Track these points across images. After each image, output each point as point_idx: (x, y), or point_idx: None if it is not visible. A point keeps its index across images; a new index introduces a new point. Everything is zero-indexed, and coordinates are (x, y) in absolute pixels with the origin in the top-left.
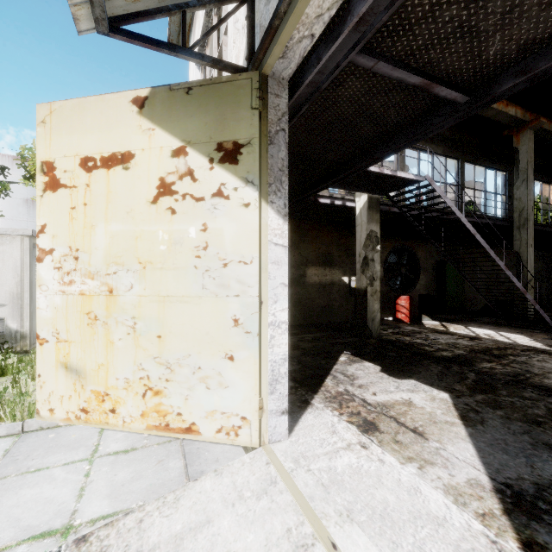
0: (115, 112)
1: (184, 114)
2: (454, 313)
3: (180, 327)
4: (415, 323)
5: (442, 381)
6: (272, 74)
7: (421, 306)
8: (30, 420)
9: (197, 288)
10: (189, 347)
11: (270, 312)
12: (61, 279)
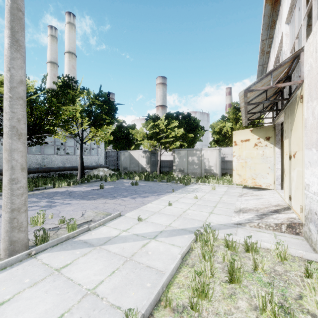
0: (246, 132)
1: (259, 132)
2: None
3: (258, 168)
4: None
5: None
6: (276, 124)
7: None
8: (229, 185)
9: (261, 162)
10: (260, 171)
11: (276, 166)
12: (237, 160)
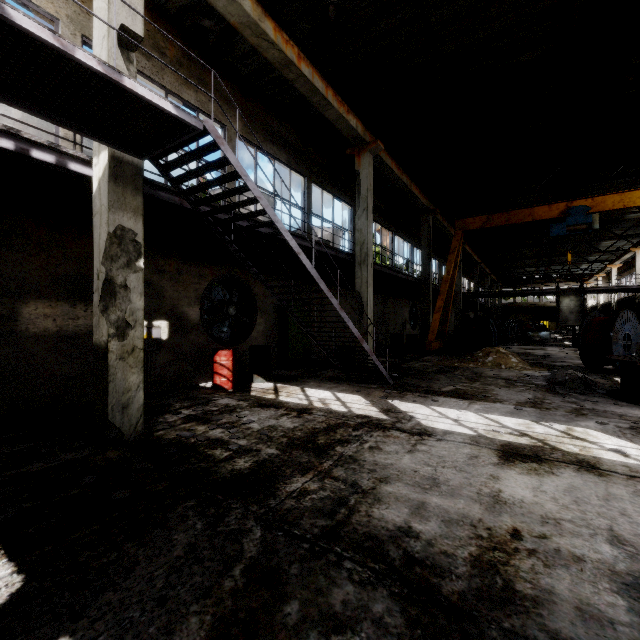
0: None
1: None
2: (298, 366)
3: None
4: (240, 388)
5: (160, 609)
6: None
7: (252, 362)
8: None
9: None
10: None
11: None
12: None
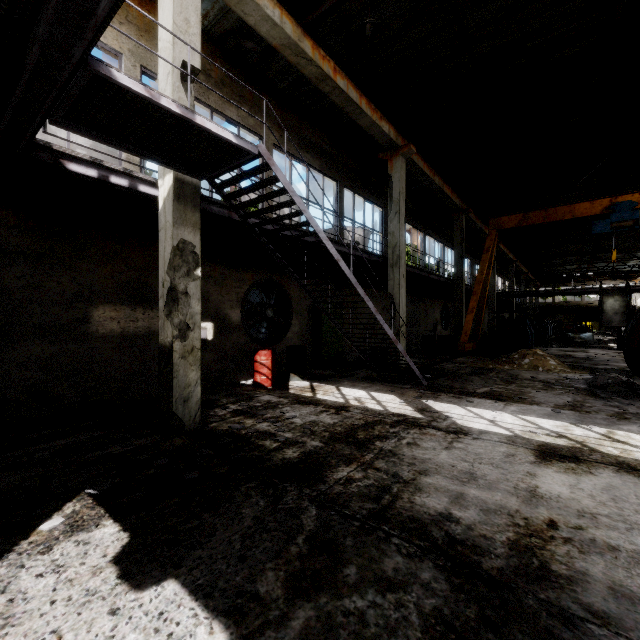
0: None
1: None
2: (331, 366)
3: None
4: (279, 386)
5: (242, 564)
6: None
7: (289, 362)
8: None
9: None
10: None
11: None
12: None
